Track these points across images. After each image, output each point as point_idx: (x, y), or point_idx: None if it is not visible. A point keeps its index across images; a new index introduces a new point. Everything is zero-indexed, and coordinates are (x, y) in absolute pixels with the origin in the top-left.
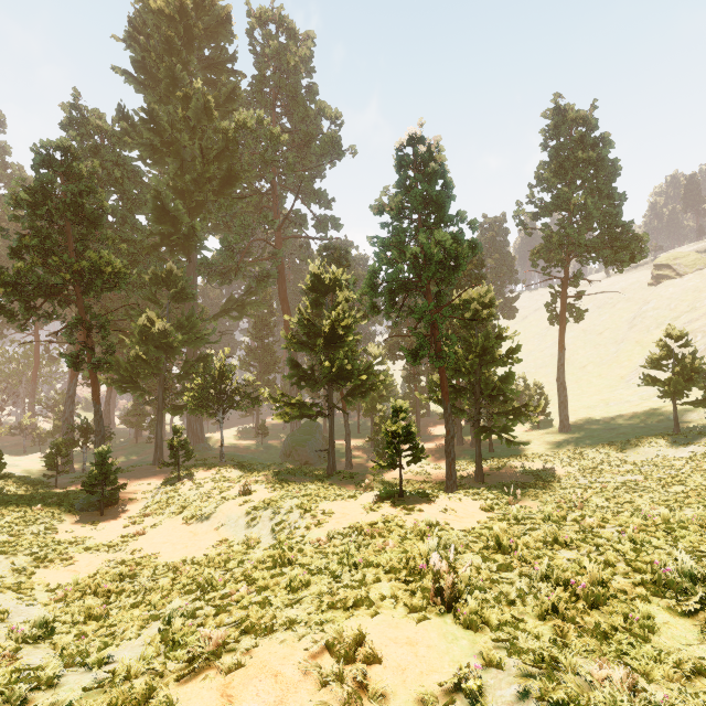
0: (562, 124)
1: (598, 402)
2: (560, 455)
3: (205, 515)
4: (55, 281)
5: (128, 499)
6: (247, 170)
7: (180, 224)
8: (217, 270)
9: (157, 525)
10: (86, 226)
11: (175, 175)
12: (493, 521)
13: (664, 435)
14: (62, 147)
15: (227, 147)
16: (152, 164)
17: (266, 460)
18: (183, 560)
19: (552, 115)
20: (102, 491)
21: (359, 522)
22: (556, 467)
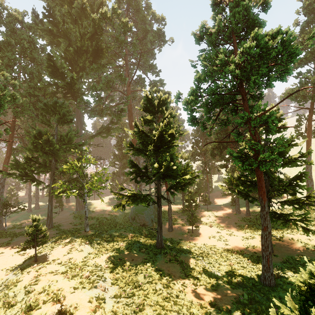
0: (312, 4)
1: None
2: None
3: None
4: None
5: None
6: (108, 47)
7: (66, 77)
8: (93, 109)
9: None
10: None
11: (66, 50)
12: None
13: None
14: None
15: (96, 32)
16: (54, 46)
17: (121, 220)
18: None
19: None
20: None
21: None
22: None
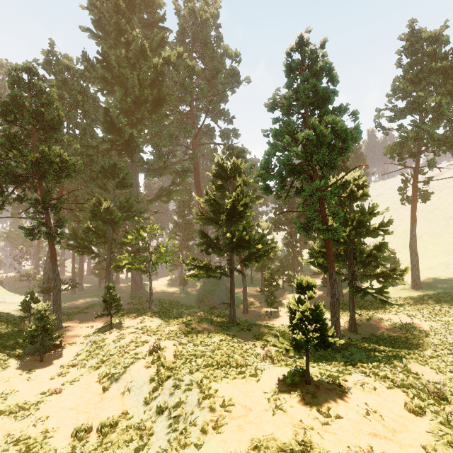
0: (415, 44)
1: (438, 264)
2: (420, 310)
3: (115, 377)
4: (15, 170)
5: (69, 343)
6: (171, 94)
7: (123, 133)
8: (151, 168)
9: (75, 381)
10: (47, 130)
11: (121, 100)
12: (446, 448)
13: None
14: (26, 68)
15: (157, 77)
16: (106, 94)
17: (185, 303)
18: (74, 447)
19: (407, 37)
20: (41, 341)
21: (265, 435)
22: (419, 321)
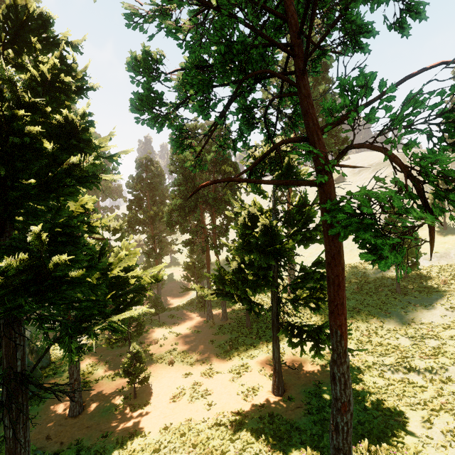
0: None
1: None
2: None
3: None
4: None
5: None
6: None
7: None
8: None
9: None
10: None
11: None
12: None
13: (392, 295)
14: None
15: None
16: None
17: None
18: None
19: None
20: None
21: None
22: None
